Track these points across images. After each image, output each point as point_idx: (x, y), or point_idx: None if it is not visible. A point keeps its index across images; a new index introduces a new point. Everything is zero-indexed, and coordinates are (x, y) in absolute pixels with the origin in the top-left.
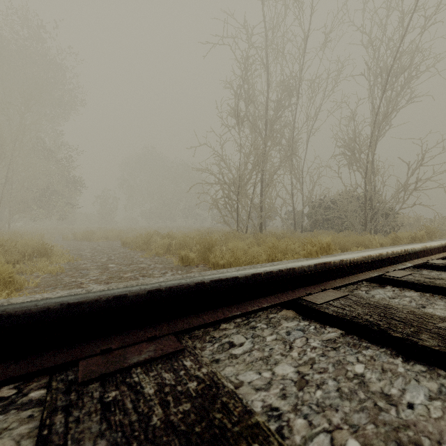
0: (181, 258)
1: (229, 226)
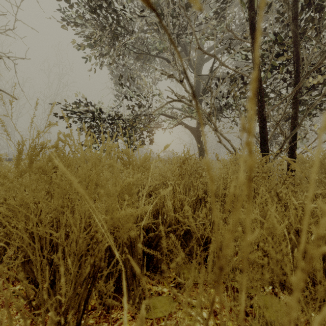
0: None
1: None
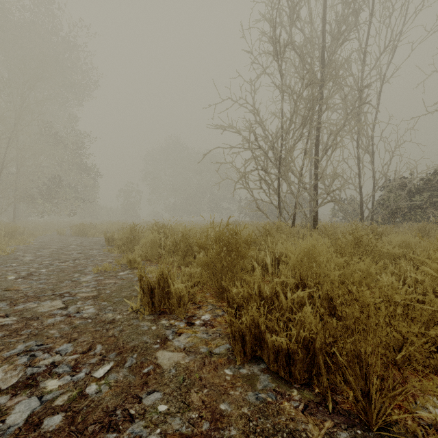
0: (147, 290)
1: (266, 214)
